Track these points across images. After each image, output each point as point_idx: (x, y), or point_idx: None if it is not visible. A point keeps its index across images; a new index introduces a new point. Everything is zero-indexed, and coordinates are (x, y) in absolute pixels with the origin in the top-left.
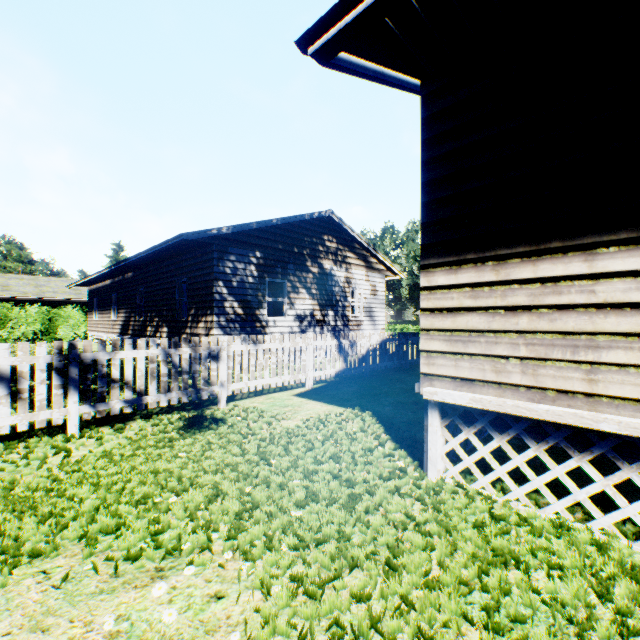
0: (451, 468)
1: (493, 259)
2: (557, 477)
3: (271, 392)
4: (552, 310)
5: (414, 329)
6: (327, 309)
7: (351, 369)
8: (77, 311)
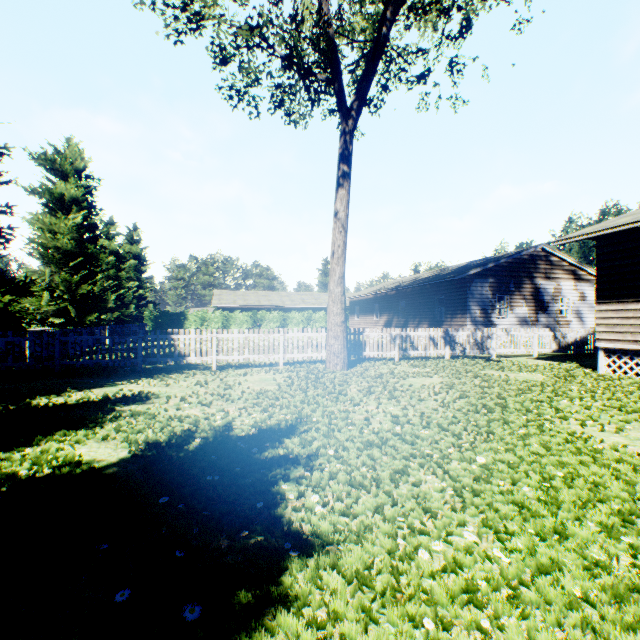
0: (607, 370)
1: (621, 302)
2: None
3: (512, 357)
4: (639, 318)
5: None
6: (539, 313)
7: (562, 350)
8: None
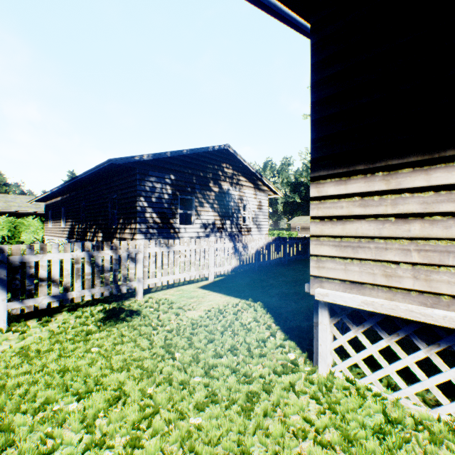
0: (340, 363)
1: (383, 169)
2: (432, 368)
3: (181, 285)
4: (447, 217)
5: (287, 234)
6: (225, 219)
7: (244, 265)
8: (37, 221)
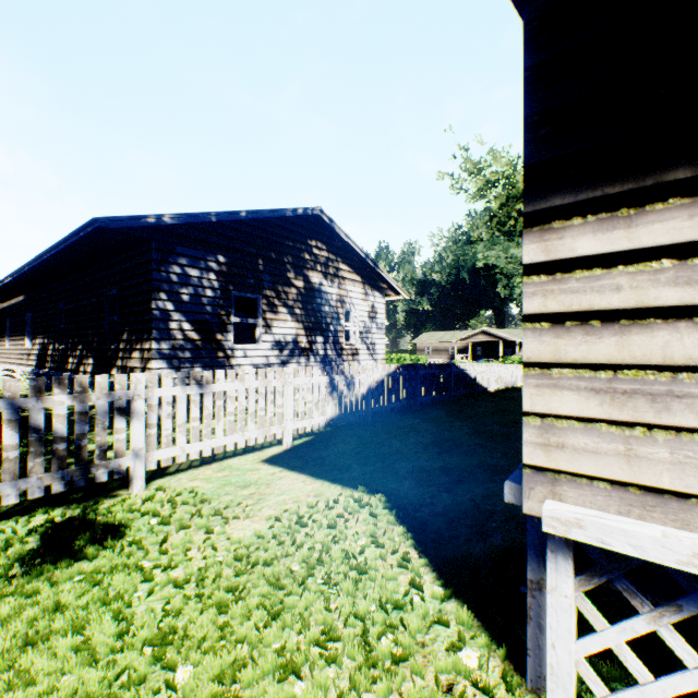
0: (605, 696)
1: None
2: None
3: (228, 456)
4: None
5: (412, 359)
6: (315, 334)
7: (347, 415)
8: None
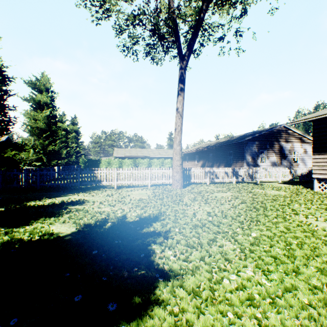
0: (318, 189)
1: (326, 154)
2: None
3: (268, 182)
4: None
5: None
6: (282, 159)
7: (294, 179)
8: None
